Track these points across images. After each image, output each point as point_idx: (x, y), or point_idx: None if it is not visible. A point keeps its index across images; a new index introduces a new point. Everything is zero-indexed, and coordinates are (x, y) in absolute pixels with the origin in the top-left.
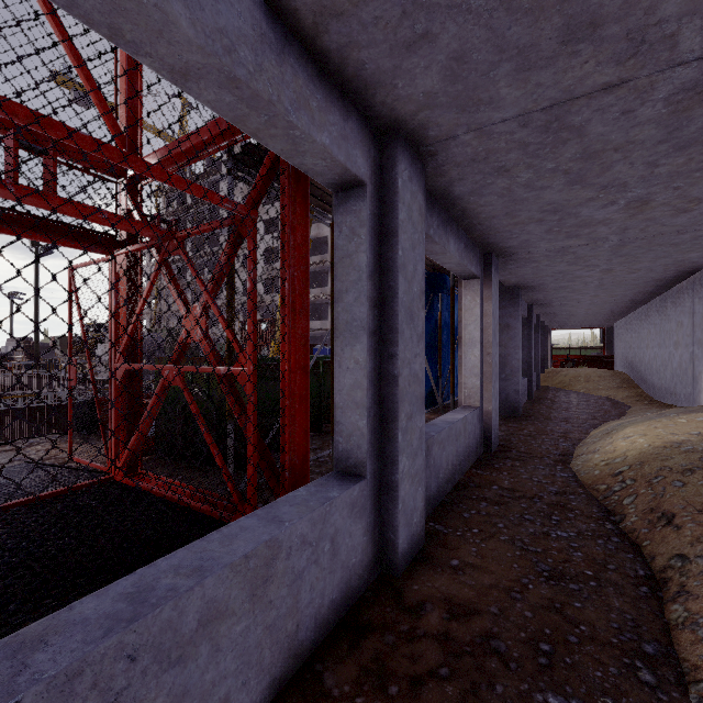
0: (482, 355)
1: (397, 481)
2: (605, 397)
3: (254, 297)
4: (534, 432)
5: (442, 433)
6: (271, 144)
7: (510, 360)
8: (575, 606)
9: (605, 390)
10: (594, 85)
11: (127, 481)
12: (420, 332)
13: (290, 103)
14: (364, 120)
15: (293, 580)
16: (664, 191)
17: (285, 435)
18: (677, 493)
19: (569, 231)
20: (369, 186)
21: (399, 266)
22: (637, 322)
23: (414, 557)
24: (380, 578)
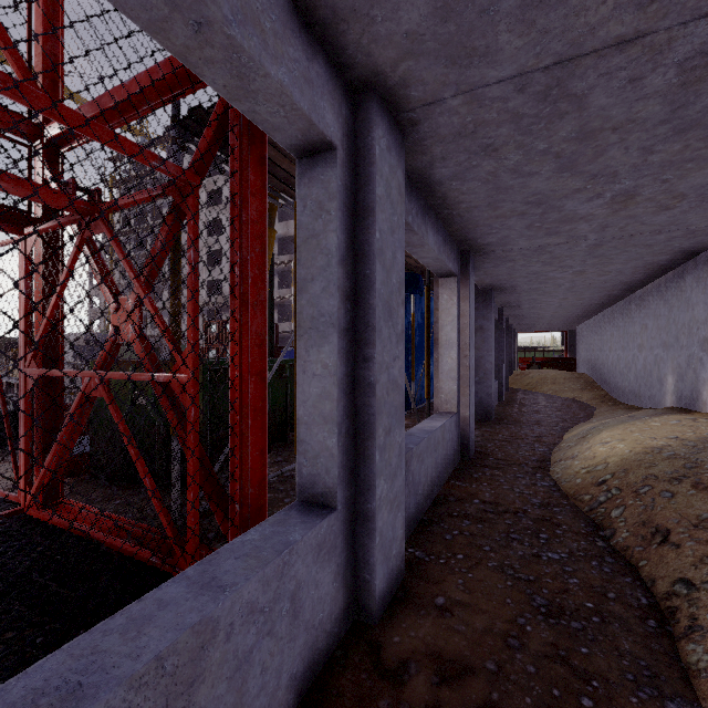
0: (459, 357)
1: (373, 510)
2: (571, 398)
3: (195, 285)
4: (509, 436)
5: (420, 444)
6: (209, 75)
7: (483, 363)
8: (581, 653)
9: (571, 392)
10: (607, 37)
11: (40, 515)
12: (399, 331)
13: (231, 11)
14: (333, 67)
15: (236, 667)
16: (651, 184)
17: (235, 458)
18: (668, 505)
19: (550, 227)
20: (340, 150)
21: (376, 250)
22: (600, 325)
23: (393, 596)
24: (353, 629)
